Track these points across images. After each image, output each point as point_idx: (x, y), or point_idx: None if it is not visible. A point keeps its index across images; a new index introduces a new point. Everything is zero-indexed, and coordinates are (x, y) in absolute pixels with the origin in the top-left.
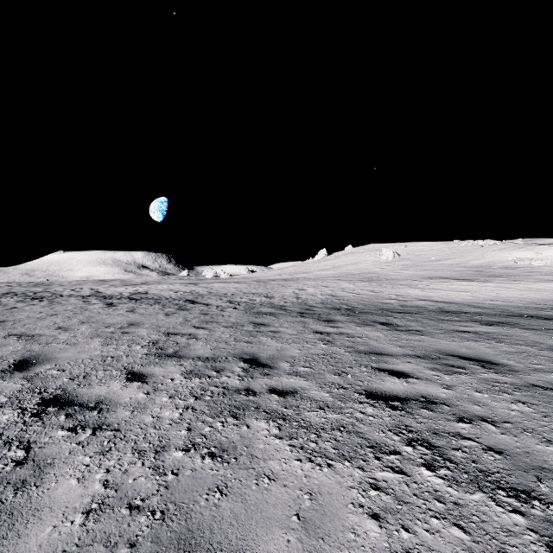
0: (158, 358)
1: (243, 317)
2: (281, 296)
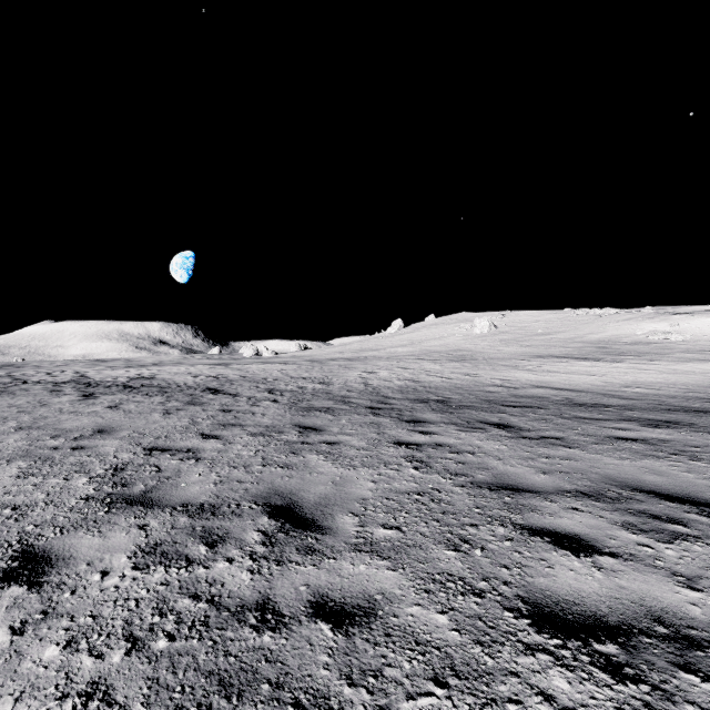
0: (105, 508)
1: (284, 416)
2: (342, 382)
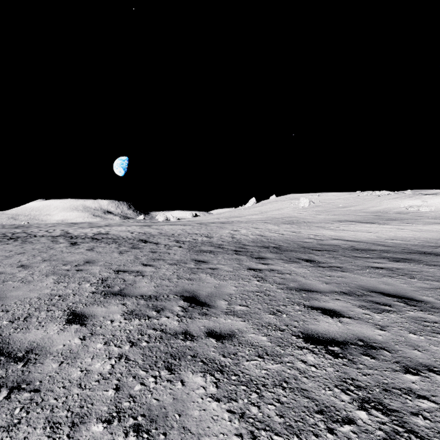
0: (103, 296)
1: (186, 255)
2: (219, 236)
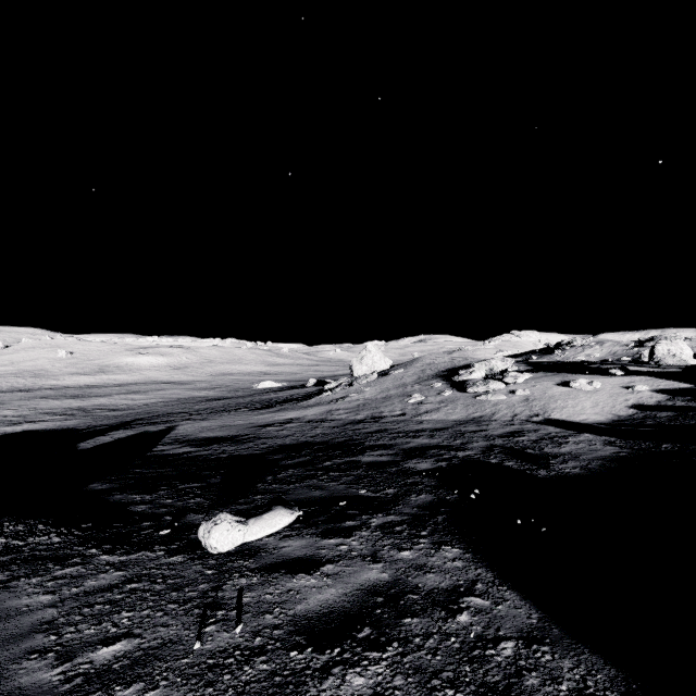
0: None
1: None
2: None
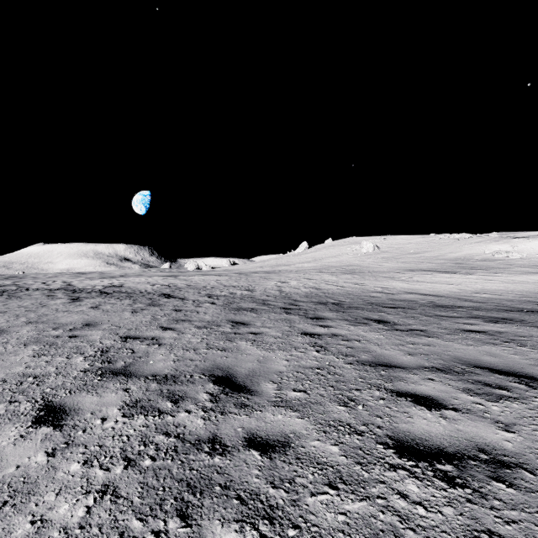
0: (98, 377)
1: (220, 314)
2: (263, 289)
